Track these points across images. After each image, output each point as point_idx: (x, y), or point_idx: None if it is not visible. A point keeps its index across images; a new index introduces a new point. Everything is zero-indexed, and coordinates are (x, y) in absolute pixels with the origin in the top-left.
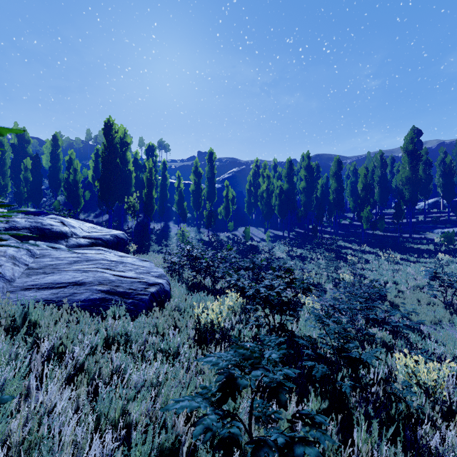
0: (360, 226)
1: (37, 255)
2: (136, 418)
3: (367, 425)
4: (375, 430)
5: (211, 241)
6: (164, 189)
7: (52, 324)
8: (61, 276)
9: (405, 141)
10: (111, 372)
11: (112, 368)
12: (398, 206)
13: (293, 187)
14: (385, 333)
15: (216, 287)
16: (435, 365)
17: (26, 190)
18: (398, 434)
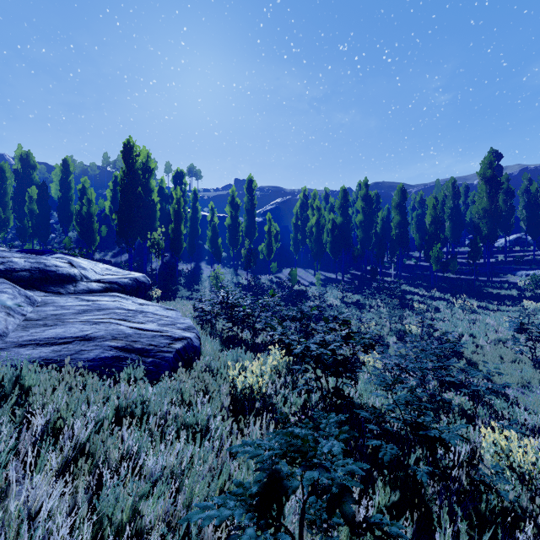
0: (428, 267)
1: (38, 303)
2: (149, 523)
3: (450, 524)
4: (463, 536)
5: (250, 285)
6: (195, 223)
7: (49, 392)
8: (65, 329)
9: (481, 165)
10: (120, 455)
11: (122, 451)
12: (474, 243)
13: (348, 221)
14: (463, 398)
15: (256, 341)
16: (532, 442)
17: (31, 224)
18: (490, 536)
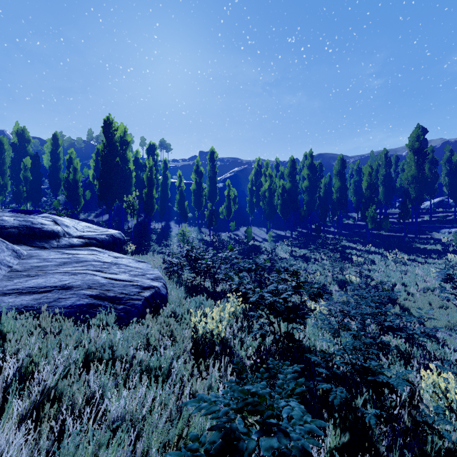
0: (364, 225)
1: (24, 256)
2: None
3: None
4: None
5: (212, 241)
6: (165, 189)
7: (23, 338)
8: (46, 279)
9: (409, 139)
10: (86, 399)
11: (87, 395)
12: (404, 205)
13: (295, 186)
14: (400, 341)
15: (216, 289)
16: None
17: (26, 189)
18: None
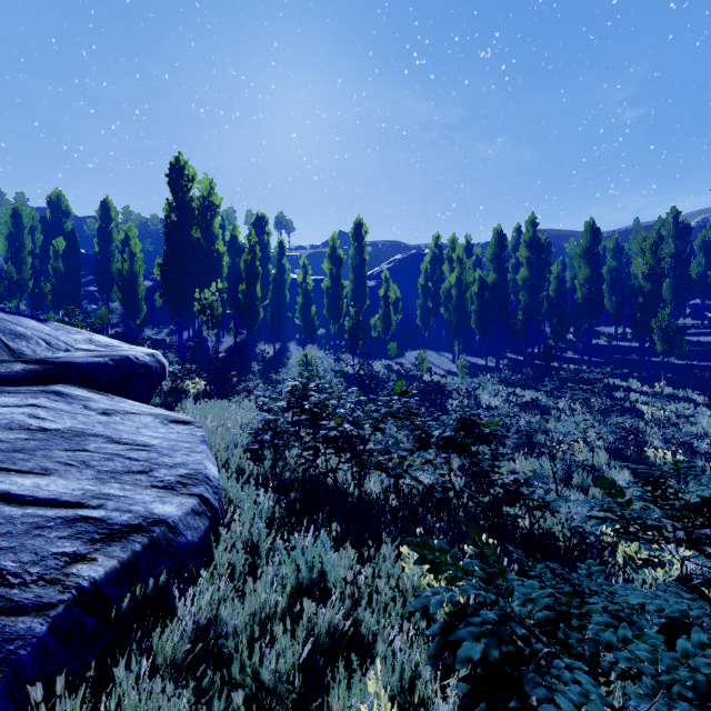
0: (629, 348)
1: None
2: None
3: None
4: None
5: (357, 375)
6: (281, 288)
7: None
8: None
9: None
10: None
11: None
12: None
13: (505, 278)
14: None
15: (365, 488)
16: None
17: (57, 289)
18: None
